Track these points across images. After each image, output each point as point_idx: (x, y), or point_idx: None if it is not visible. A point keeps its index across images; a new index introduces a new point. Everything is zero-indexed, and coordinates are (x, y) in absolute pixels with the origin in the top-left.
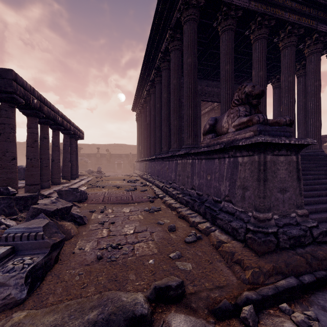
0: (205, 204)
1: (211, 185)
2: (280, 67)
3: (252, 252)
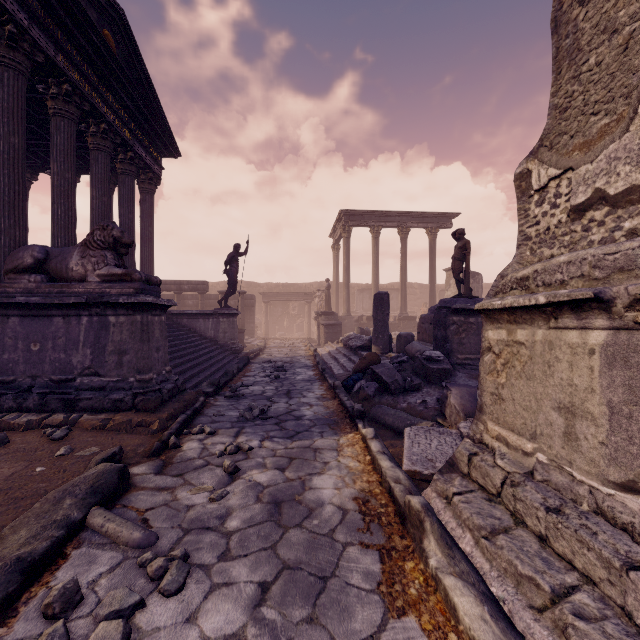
0: (38, 390)
1: (44, 359)
2: None
3: (147, 412)
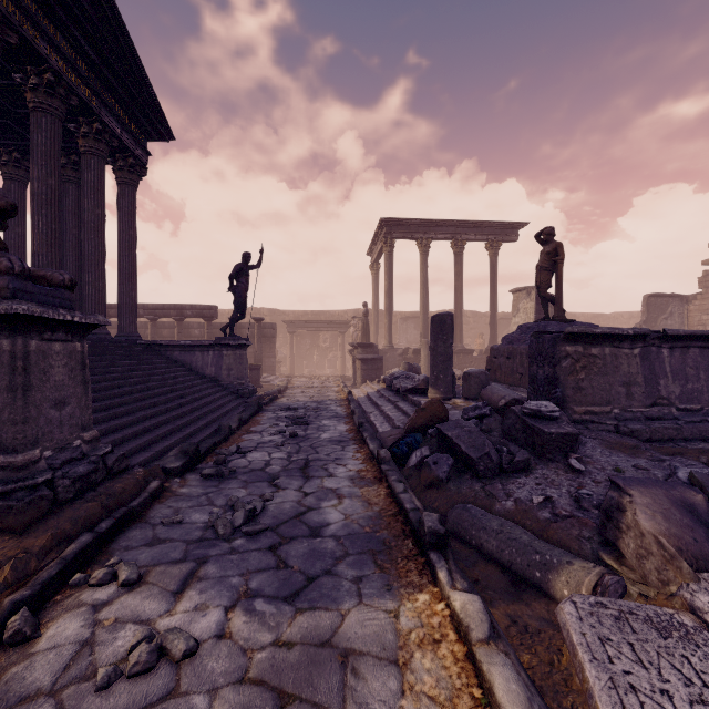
0: None
1: None
2: (24, 137)
3: (4, 535)
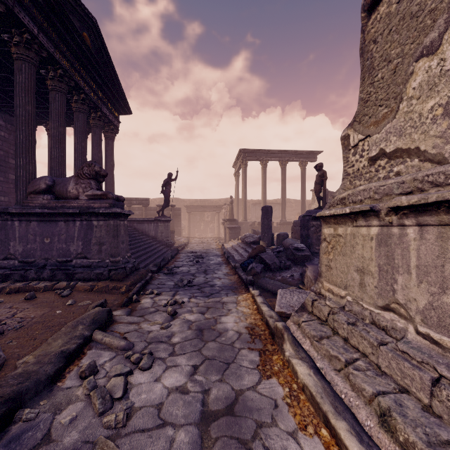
0: (49, 267)
1: (53, 248)
2: None
3: (117, 281)
